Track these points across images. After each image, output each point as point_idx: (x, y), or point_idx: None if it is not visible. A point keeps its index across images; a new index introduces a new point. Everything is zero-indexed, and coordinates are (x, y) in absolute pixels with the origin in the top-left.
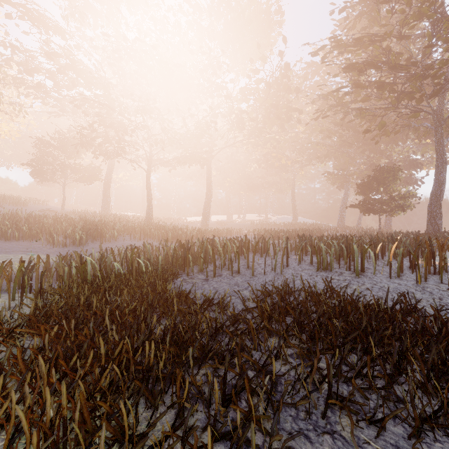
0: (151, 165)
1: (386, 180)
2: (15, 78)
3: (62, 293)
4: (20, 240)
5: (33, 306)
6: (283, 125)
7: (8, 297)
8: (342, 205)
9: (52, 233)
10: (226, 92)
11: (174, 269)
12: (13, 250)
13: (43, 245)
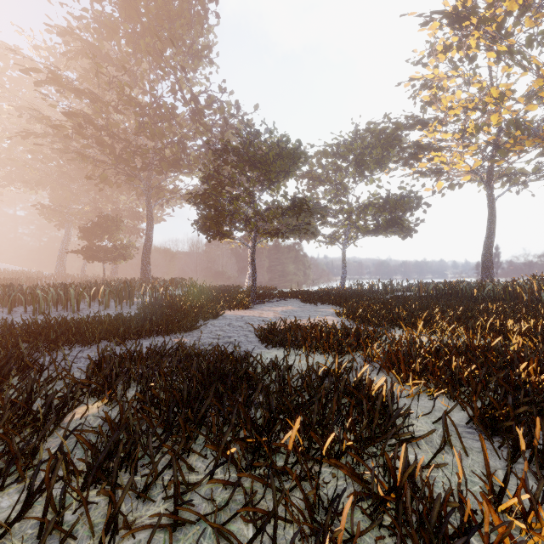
0: None
1: (110, 229)
2: None
3: None
4: None
5: None
6: None
7: None
8: (62, 248)
9: None
10: None
11: None
12: None
13: None
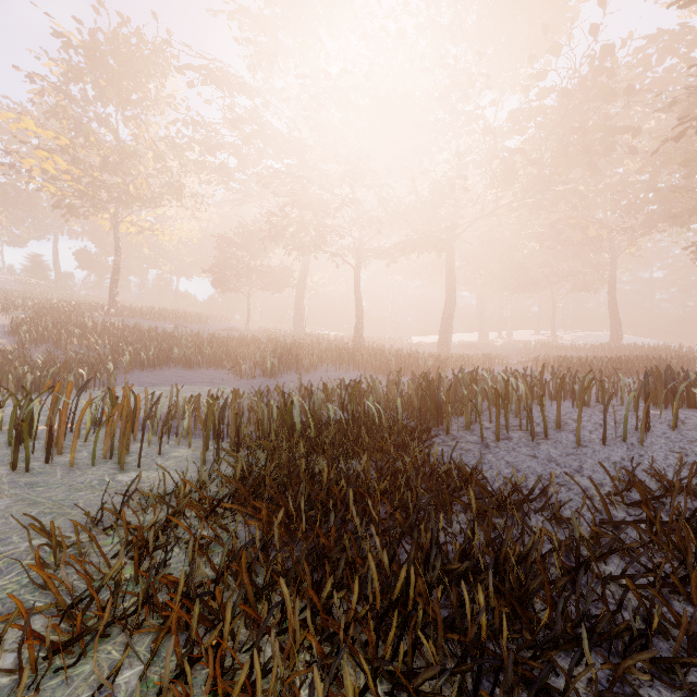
0: (361, 258)
1: None
2: (197, 162)
3: (268, 449)
4: (204, 369)
5: (240, 469)
6: (594, 165)
7: (198, 444)
8: None
9: (238, 360)
10: (484, 125)
11: (417, 420)
12: (197, 380)
13: (229, 376)
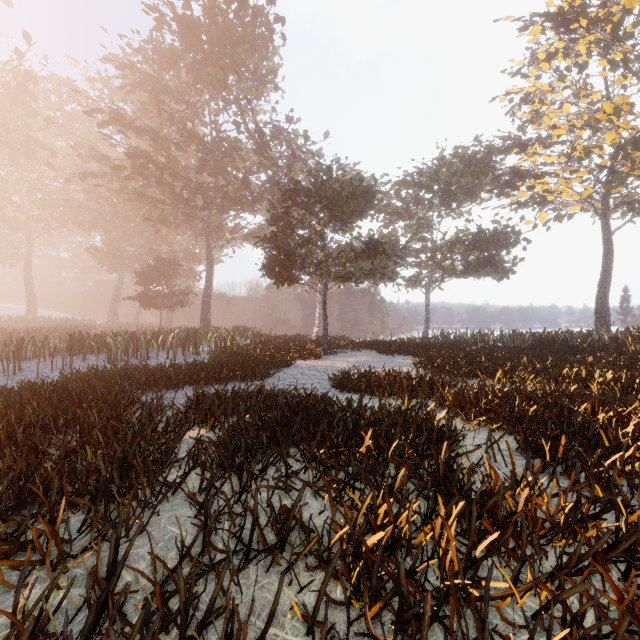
0: None
1: (167, 273)
2: None
3: None
4: None
5: None
6: (16, 159)
7: None
8: (115, 294)
9: None
10: None
11: None
12: None
13: None
